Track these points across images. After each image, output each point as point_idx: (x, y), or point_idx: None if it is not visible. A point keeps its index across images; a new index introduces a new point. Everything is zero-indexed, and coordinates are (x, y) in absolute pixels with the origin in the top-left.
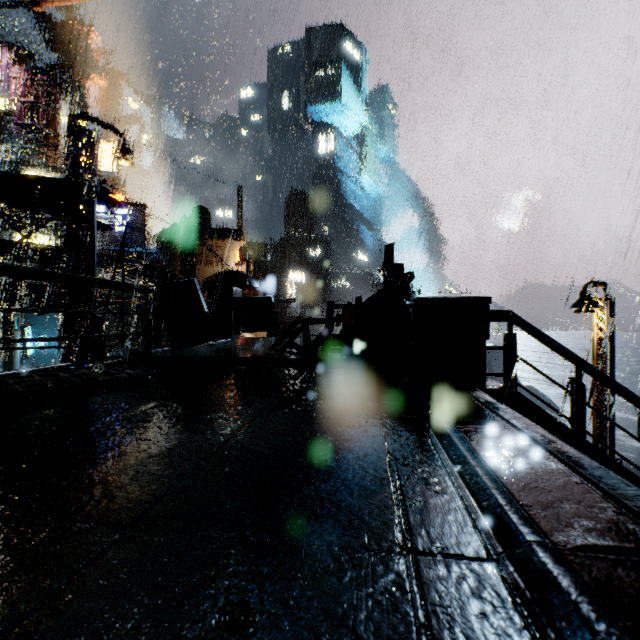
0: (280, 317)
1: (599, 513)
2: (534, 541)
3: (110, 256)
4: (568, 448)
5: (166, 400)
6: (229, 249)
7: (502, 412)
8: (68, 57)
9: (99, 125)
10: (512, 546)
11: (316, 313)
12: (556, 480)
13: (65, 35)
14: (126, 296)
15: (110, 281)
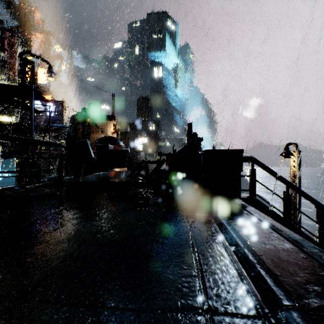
0: (134, 160)
1: (322, 280)
2: (289, 305)
3: (43, 128)
4: (294, 234)
5: (66, 206)
6: (108, 125)
7: (253, 212)
8: (22, 23)
9: (37, 58)
10: (274, 308)
11: (152, 158)
12: (291, 256)
13: (20, 11)
14: (52, 149)
15: (38, 140)
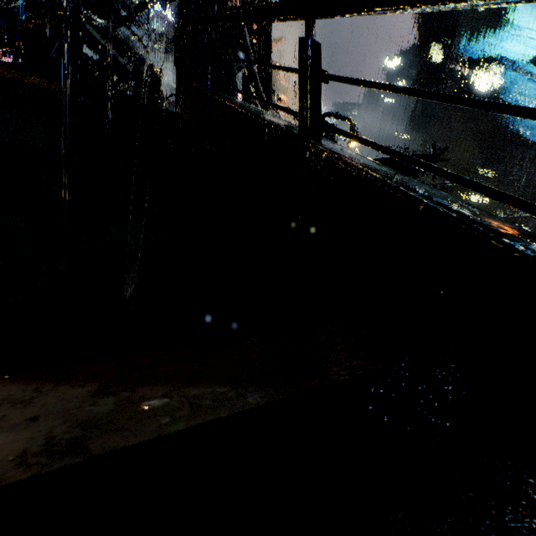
0: None
1: None
2: None
3: None
4: None
5: None
6: None
7: None
8: None
9: (338, 118)
10: None
11: None
12: None
13: None
14: None
15: None
